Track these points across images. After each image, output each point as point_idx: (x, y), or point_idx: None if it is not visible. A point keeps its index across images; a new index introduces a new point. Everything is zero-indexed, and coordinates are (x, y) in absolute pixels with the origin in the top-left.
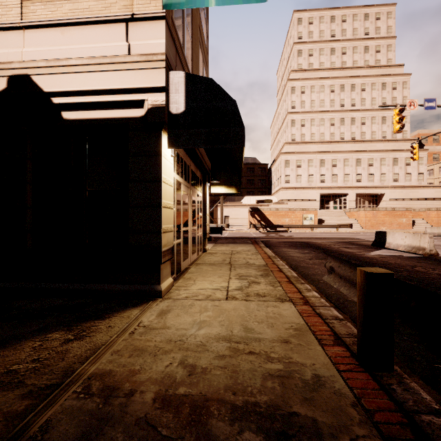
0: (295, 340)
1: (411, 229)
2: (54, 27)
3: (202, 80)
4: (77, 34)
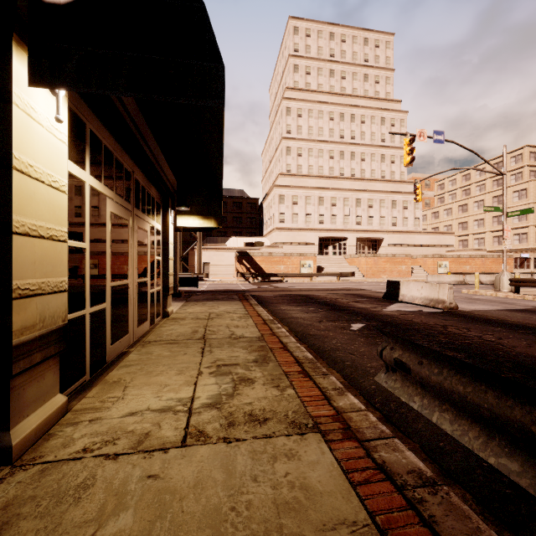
0: None
1: (410, 278)
2: None
3: None
4: None
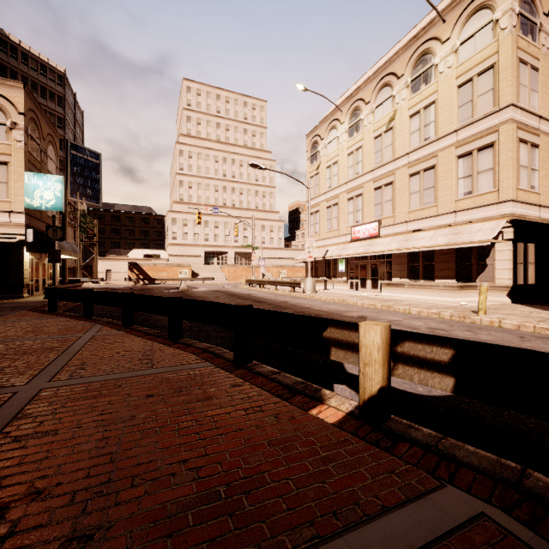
0: None
1: None
2: None
3: (40, 232)
4: None
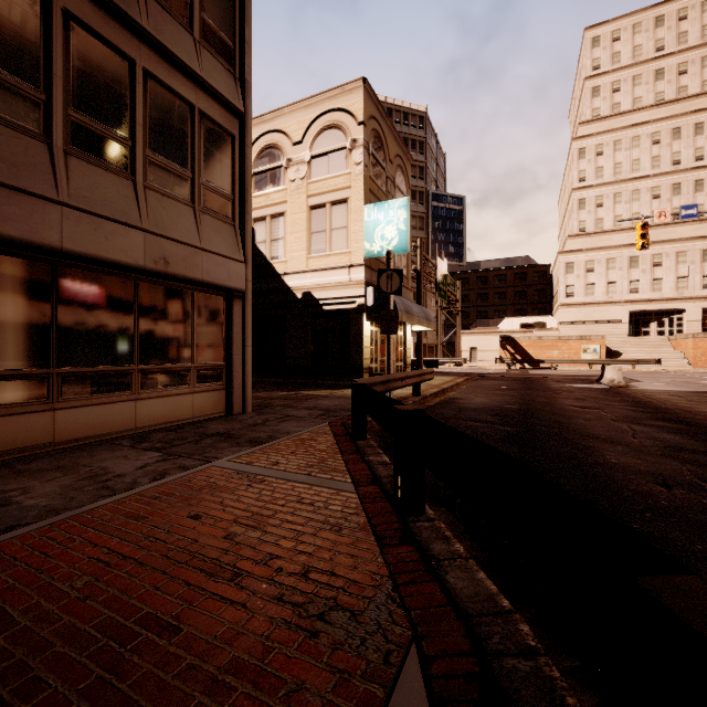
0: (402, 394)
1: None
2: (320, 271)
3: None
4: (329, 273)
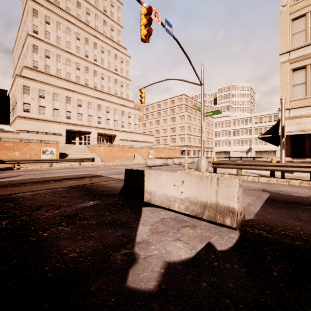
0: None
1: (134, 161)
2: None
3: None
4: None
